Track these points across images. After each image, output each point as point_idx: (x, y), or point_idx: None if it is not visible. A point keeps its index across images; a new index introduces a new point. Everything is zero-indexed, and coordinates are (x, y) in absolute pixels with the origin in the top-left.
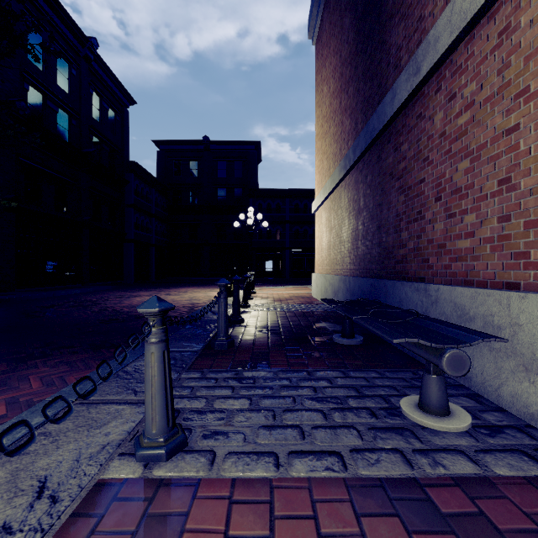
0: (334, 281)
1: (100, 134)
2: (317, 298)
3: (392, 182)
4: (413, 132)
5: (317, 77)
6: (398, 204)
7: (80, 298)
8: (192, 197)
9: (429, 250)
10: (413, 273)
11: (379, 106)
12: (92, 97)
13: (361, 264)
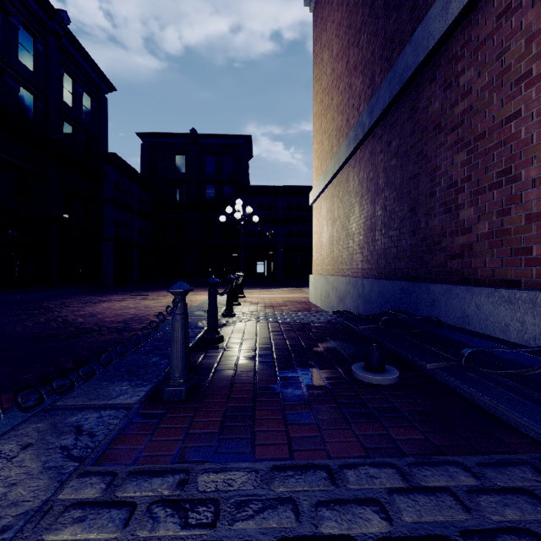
0: (339, 283)
1: (73, 121)
2: (315, 303)
3: (439, 138)
4: (488, 44)
5: (315, 48)
6: (452, 168)
7: (35, 304)
8: (179, 194)
9: (533, 232)
10: (488, 273)
11: (417, 30)
12: (64, 78)
13: (380, 261)
